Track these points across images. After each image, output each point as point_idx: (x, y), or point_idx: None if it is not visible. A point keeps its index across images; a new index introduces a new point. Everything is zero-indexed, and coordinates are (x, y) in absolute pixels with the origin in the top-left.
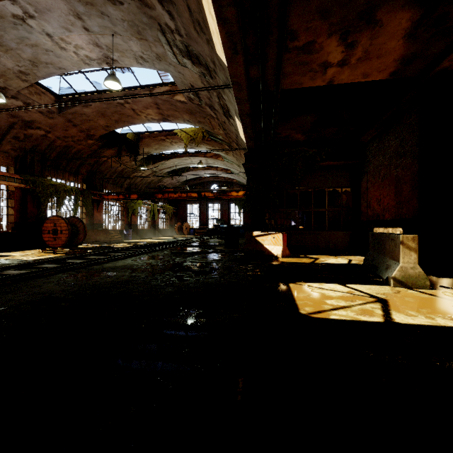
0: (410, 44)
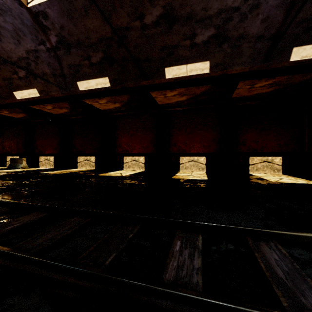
0: (25, 116)
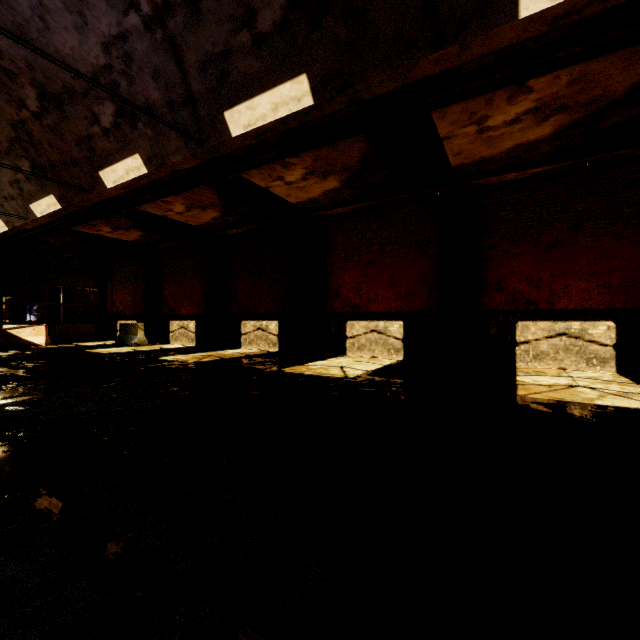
0: (142, 237)
